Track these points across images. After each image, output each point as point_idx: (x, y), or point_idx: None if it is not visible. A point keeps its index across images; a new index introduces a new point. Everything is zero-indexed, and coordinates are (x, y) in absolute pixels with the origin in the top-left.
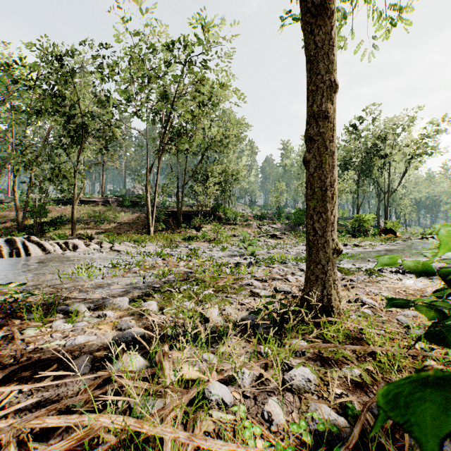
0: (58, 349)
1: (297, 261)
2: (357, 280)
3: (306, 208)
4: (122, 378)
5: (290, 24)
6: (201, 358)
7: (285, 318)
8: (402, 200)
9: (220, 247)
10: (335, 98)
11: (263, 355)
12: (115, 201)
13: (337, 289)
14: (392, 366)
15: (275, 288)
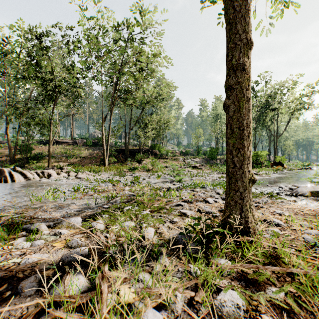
0: (11, 269)
1: (213, 186)
2: (262, 201)
3: (226, 145)
4: (57, 310)
5: (209, 6)
6: (138, 278)
7: (209, 237)
8: (286, 141)
9: (156, 175)
10: (250, 54)
11: (192, 275)
12: (81, 142)
13: (253, 213)
14: (315, 291)
15: (198, 209)
